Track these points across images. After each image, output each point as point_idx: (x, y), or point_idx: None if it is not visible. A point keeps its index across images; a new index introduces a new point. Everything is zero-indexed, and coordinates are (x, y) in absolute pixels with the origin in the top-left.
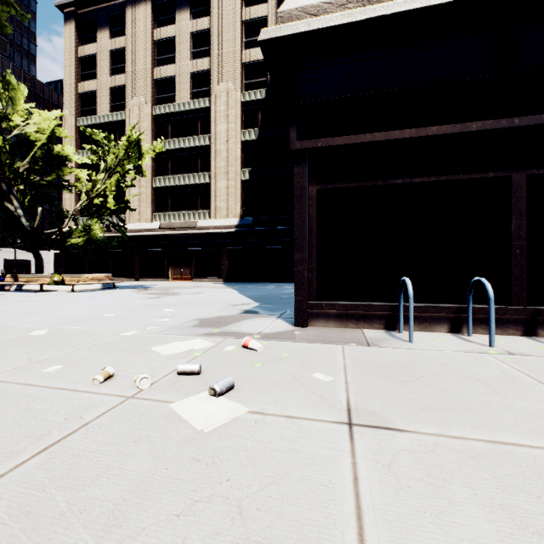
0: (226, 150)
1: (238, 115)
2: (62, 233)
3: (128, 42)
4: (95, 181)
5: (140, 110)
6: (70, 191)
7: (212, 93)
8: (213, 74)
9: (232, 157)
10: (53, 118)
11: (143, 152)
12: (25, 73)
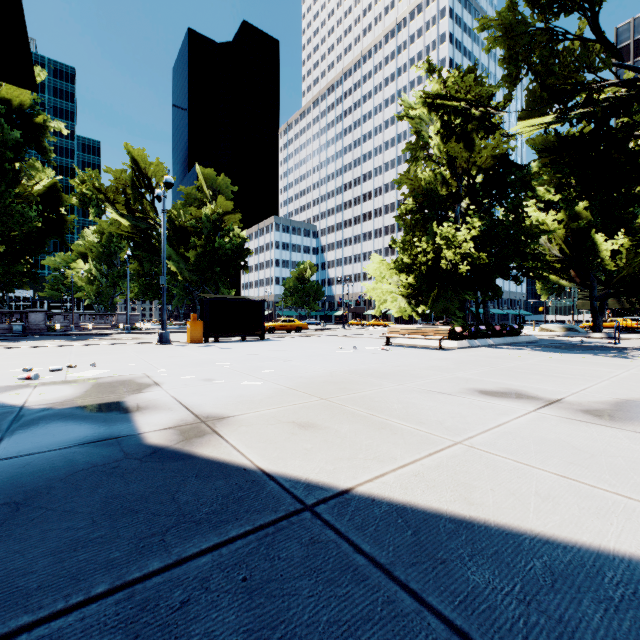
0: None
1: None
2: None
3: None
4: None
5: None
6: None
7: None
8: None
9: None
10: None
11: None
12: None
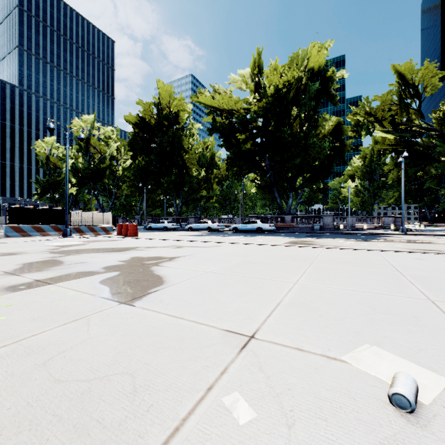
0: None
1: None
2: None
3: None
4: None
5: None
6: None
7: None
8: None
9: None
10: None
11: None
12: None
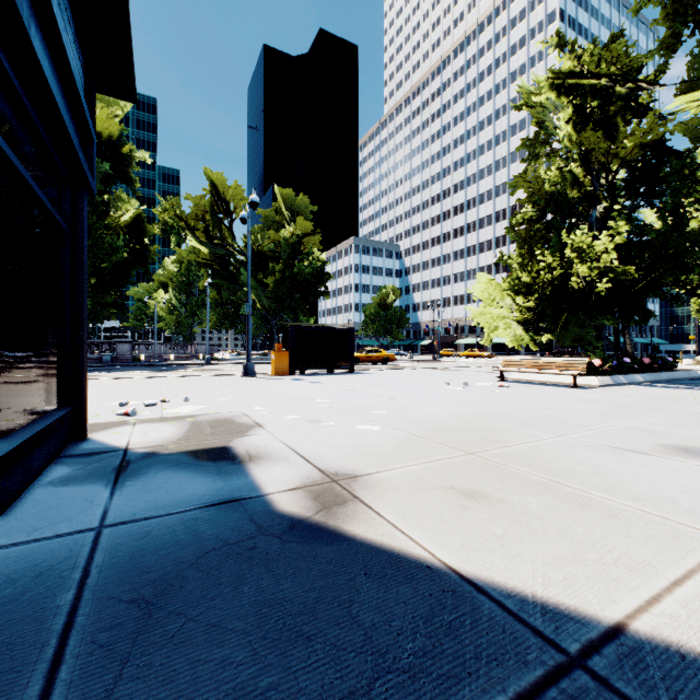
0: None
1: None
2: None
3: None
4: None
5: None
6: None
7: None
8: None
9: None
10: None
11: None
12: None
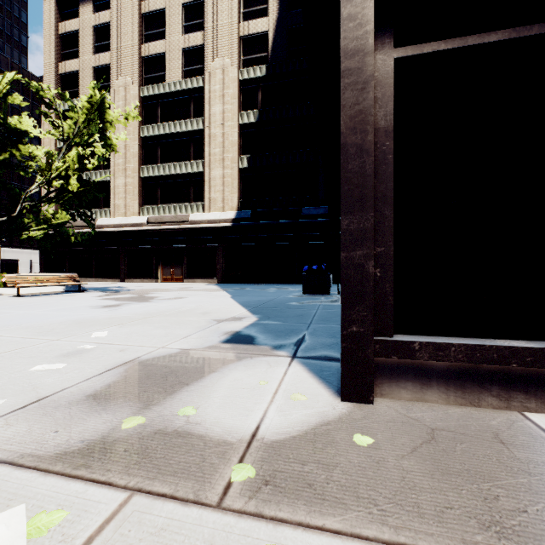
0: (222, 134)
1: (235, 94)
2: (17, 223)
3: (113, 16)
4: (50, 155)
5: (126, 91)
6: (26, 171)
7: (205, 71)
8: (207, 49)
9: (228, 142)
10: (8, 84)
11: (112, 120)
12: (12, 62)
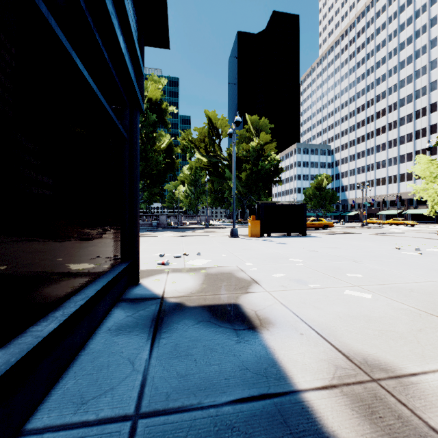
0: None
1: None
2: None
3: None
4: None
5: None
6: None
7: None
8: None
9: None
10: None
11: None
12: None
